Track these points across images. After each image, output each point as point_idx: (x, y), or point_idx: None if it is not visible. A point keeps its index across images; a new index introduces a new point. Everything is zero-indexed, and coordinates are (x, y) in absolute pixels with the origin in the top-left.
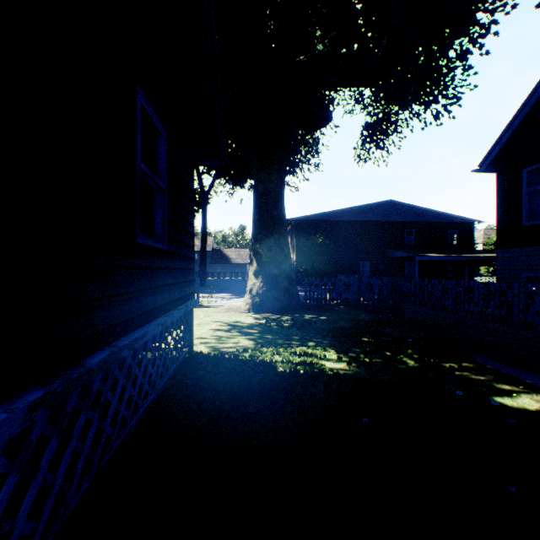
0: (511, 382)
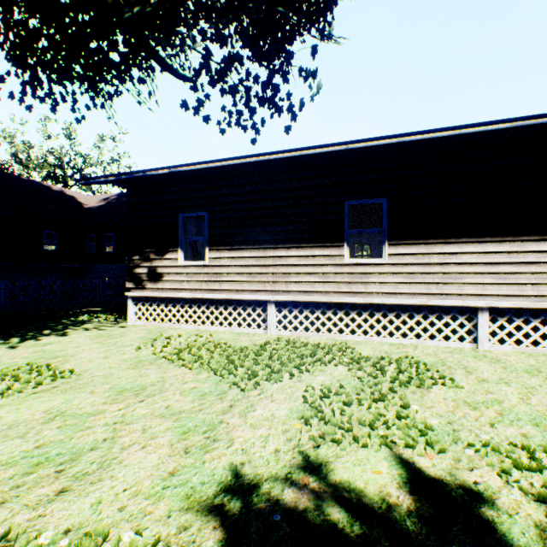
0: (79, 310)
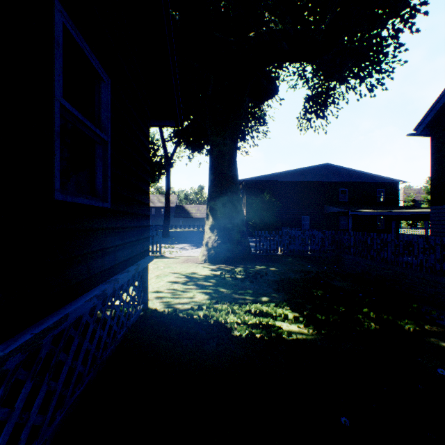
0: None
